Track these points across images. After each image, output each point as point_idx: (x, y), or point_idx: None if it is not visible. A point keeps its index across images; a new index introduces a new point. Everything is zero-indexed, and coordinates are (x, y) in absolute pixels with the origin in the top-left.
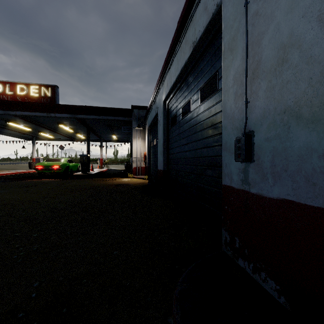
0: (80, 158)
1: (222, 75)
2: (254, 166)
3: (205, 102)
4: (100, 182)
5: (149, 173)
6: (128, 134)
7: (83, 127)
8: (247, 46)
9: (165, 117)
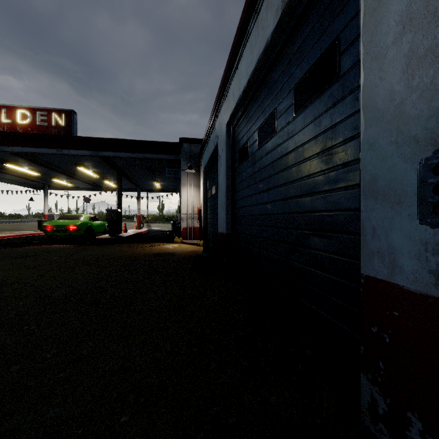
0: (107, 215)
1: (361, 27)
2: None
3: (307, 107)
4: (133, 250)
5: (205, 236)
6: (177, 180)
7: (112, 171)
8: None
9: (230, 150)
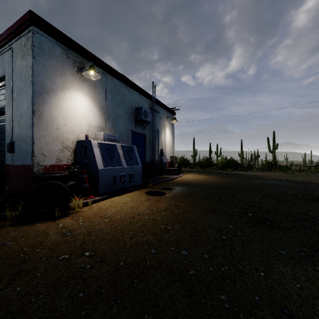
0: None
1: (5, 111)
2: (15, 155)
3: (1, 118)
4: None
5: None
6: None
7: None
8: (13, 107)
9: None
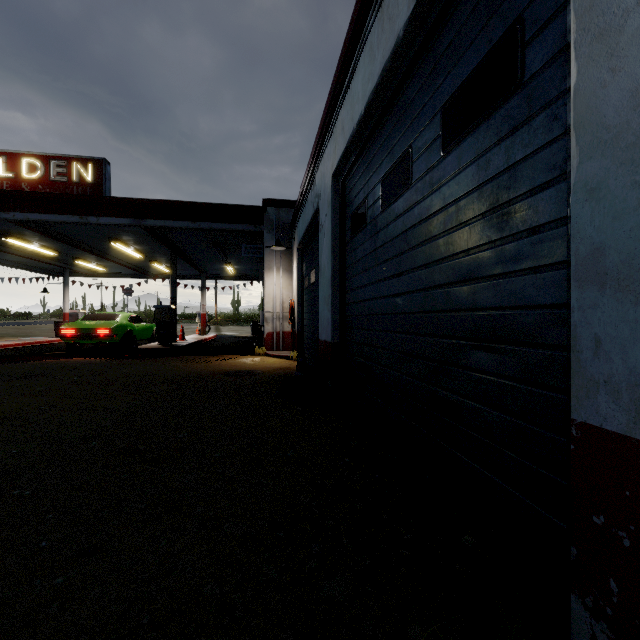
0: (156, 313)
1: None
2: None
3: (465, 139)
4: (192, 366)
5: (301, 346)
6: (258, 262)
7: (163, 249)
8: None
9: (337, 215)
